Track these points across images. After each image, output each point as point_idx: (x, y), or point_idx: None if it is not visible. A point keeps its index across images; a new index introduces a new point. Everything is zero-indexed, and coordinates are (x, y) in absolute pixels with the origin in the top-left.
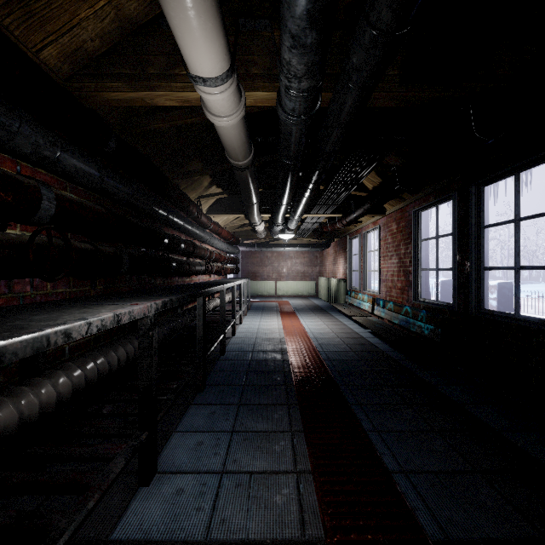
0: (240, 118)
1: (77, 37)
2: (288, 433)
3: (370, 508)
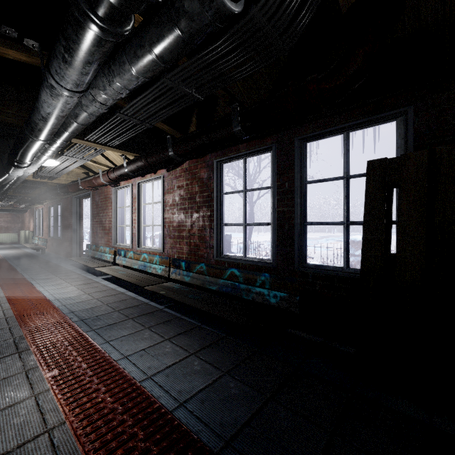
0: None
1: None
2: None
3: (1, 263)
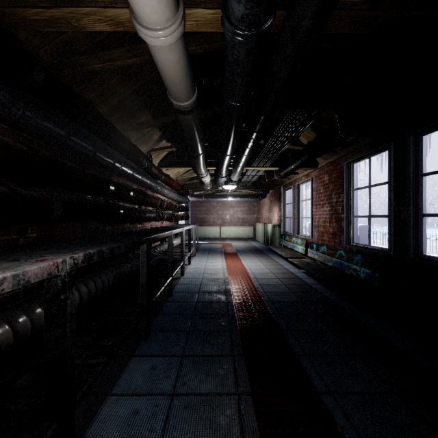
0: (178, 36)
1: None
2: (234, 396)
3: None
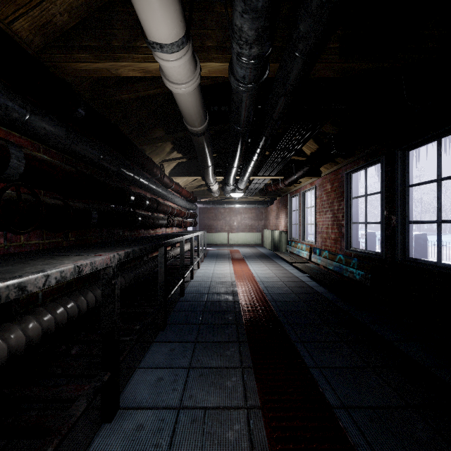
0: (196, 86)
1: (46, 11)
2: (239, 369)
3: (315, 445)
